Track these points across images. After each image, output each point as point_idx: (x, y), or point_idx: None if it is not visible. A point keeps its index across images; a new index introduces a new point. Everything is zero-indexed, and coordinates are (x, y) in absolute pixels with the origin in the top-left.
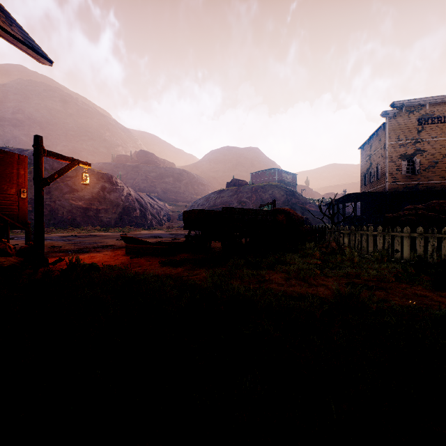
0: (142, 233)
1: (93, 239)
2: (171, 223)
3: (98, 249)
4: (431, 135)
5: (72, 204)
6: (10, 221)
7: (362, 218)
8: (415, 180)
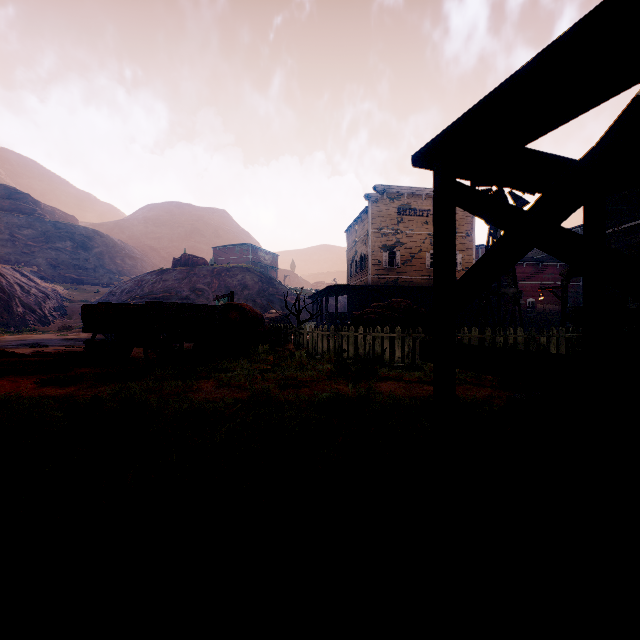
0: (2, 340)
1: None
2: (67, 321)
3: None
4: (409, 227)
5: None
6: None
7: (345, 315)
8: (395, 274)
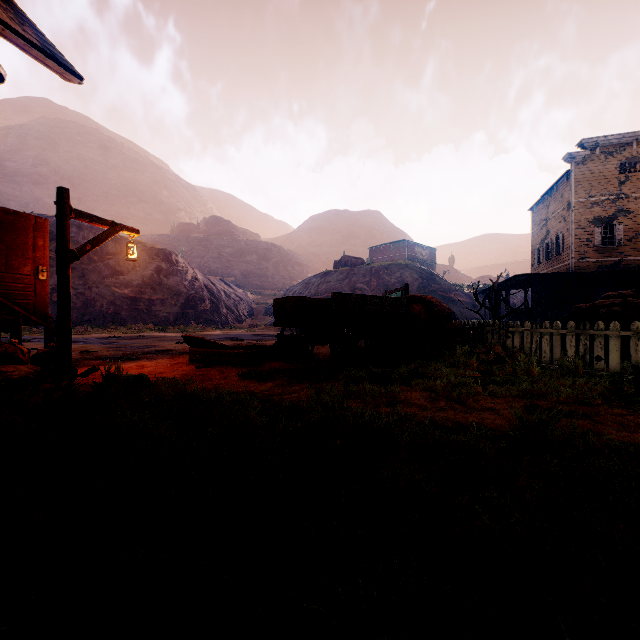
0: (213, 334)
1: (143, 341)
2: (254, 319)
3: (150, 355)
4: None
5: (115, 292)
6: (23, 314)
7: (536, 312)
8: (616, 256)
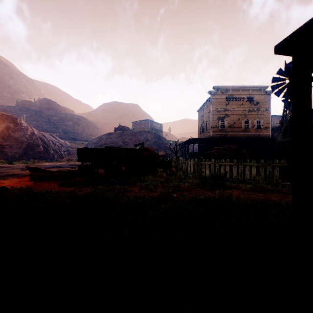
0: (45, 165)
1: None
2: (70, 156)
3: (5, 177)
4: (232, 107)
5: None
6: None
7: (198, 153)
8: (225, 132)
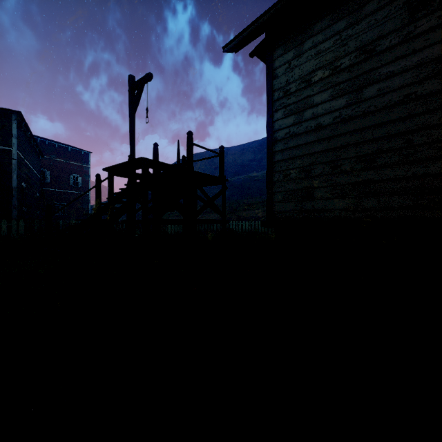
0: None
1: None
2: None
3: None
4: None
5: None
6: None
7: None
8: None
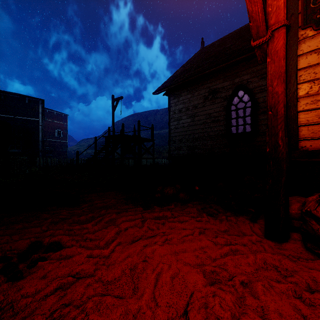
0: None
1: None
2: None
3: None
4: None
5: None
6: None
7: None
8: None
